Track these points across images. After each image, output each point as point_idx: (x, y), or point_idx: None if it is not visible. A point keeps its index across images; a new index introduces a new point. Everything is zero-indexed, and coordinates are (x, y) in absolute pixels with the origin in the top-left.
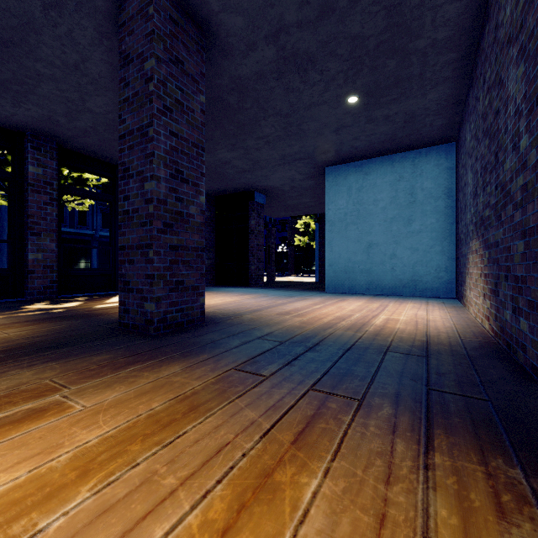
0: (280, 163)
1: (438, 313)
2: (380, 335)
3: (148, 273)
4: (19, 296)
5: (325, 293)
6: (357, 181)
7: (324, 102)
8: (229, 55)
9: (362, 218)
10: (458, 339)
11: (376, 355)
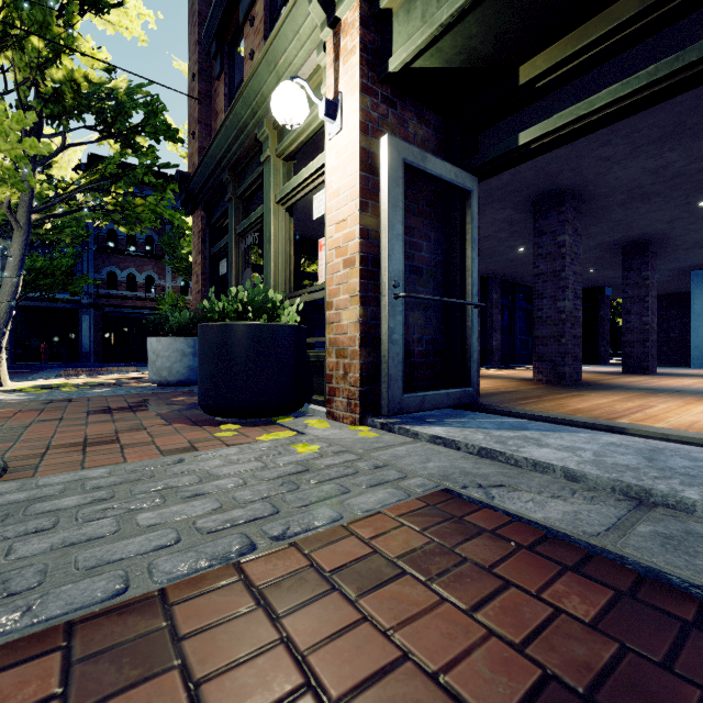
0: None
1: None
2: None
3: (645, 351)
4: (486, 365)
5: (694, 368)
6: None
7: None
8: (661, 248)
9: None
10: None
11: None
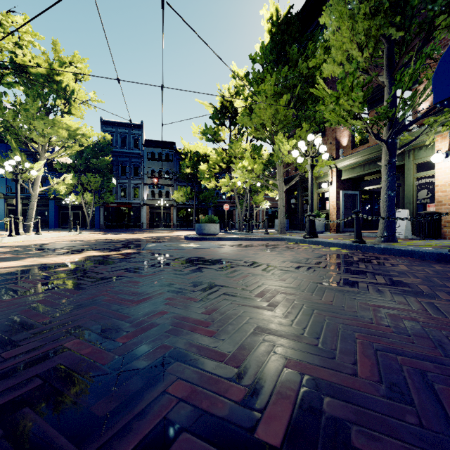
0: None
1: None
2: None
3: None
4: None
5: None
6: None
7: None
8: None
9: None
10: None
11: None
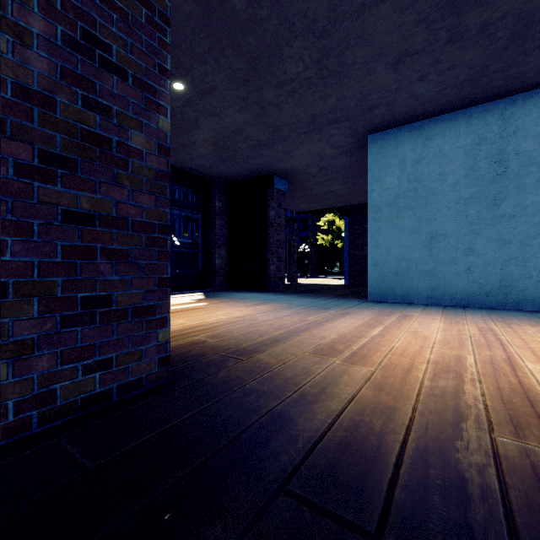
0: (307, 130)
1: None
2: None
3: None
4: None
5: (370, 303)
6: (414, 149)
7: None
8: None
9: (421, 199)
10: None
11: None
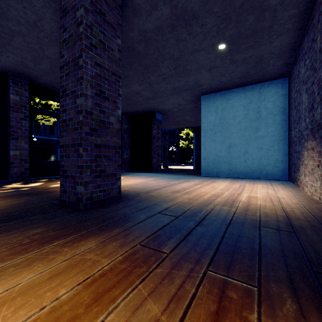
0: (172, 93)
1: (283, 192)
2: (249, 211)
3: (78, 164)
4: (4, 178)
5: (201, 177)
6: (222, 104)
7: (202, 49)
8: (138, 14)
9: (225, 128)
10: (310, 214)
11: (252, 230)
